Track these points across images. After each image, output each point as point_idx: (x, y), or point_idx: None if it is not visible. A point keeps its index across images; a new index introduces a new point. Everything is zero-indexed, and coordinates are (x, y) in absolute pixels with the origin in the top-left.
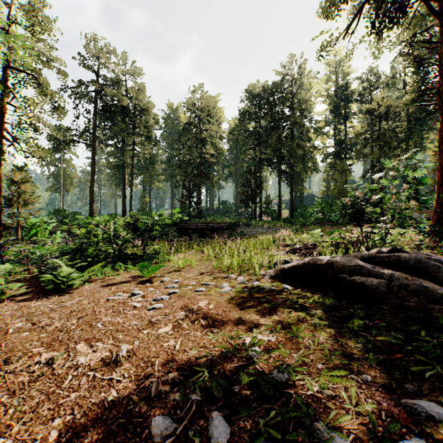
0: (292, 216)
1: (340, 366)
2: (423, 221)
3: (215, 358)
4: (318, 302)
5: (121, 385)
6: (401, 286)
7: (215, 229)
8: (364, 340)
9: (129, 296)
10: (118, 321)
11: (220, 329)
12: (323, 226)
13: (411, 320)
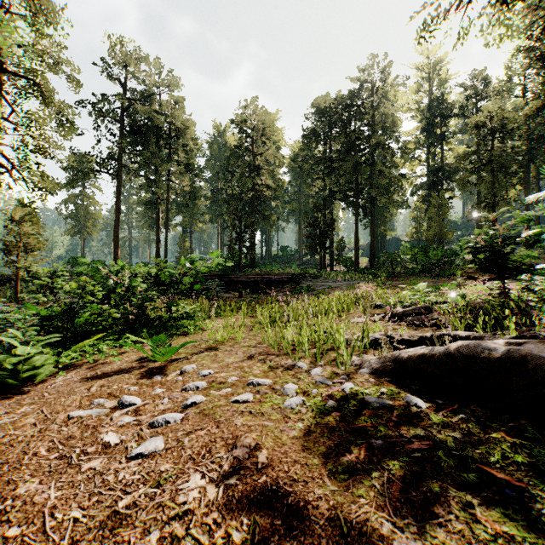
0: (373, 265)
1: None
2: None
3: None
4: (520, 463)
5: None
6: None
7: (273, 282)
8: None
9: (113, 408)
10: (45, 501)
11: None
12: (418, 279)
13: None
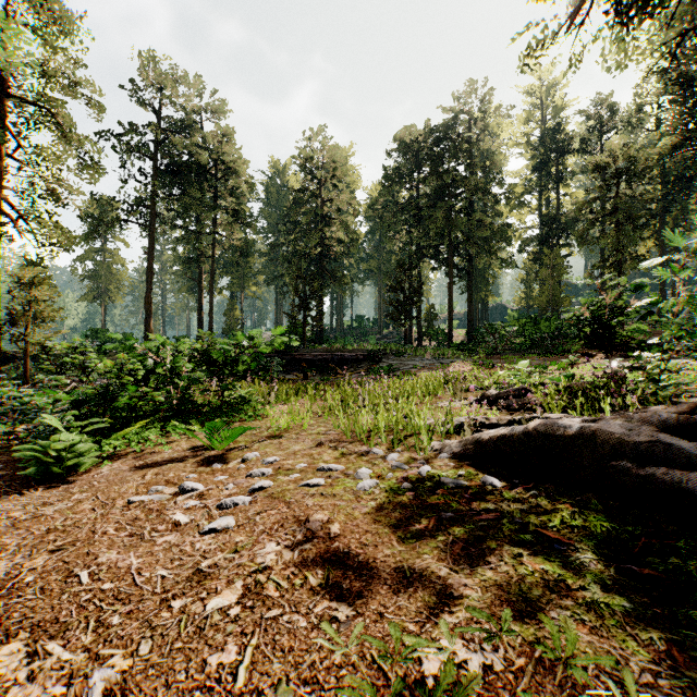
0: (471, 339)
1: None
2: None
3: None
4: (575, 526)
5: None
6: None
7: (346, 361)
8: None
9: (174, 494)
10: (129, 565)
11: (354, 609)
12: (525, 356)
13: None
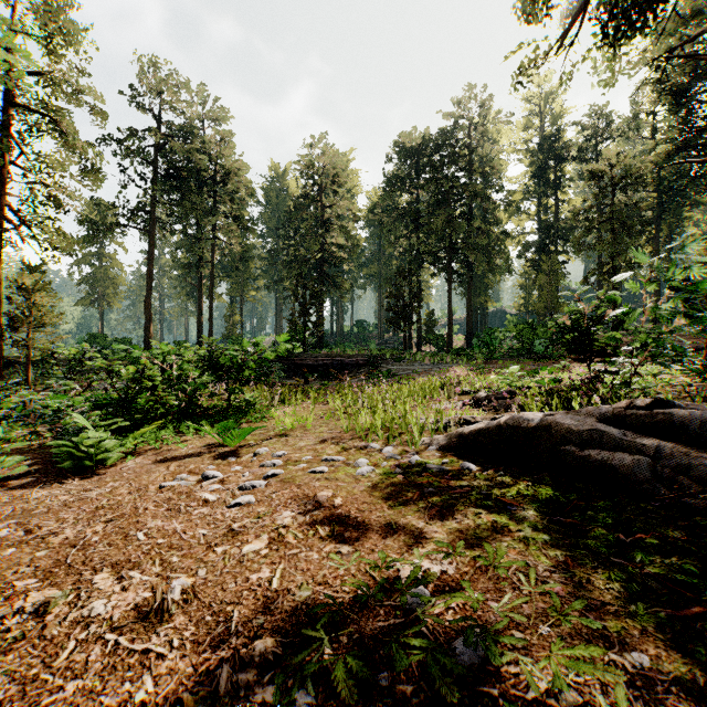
0: (470, 345)
1: (584, 631)
2: (687, 352)
3: (344, 610)
4: (527, 495)
5: (164, 666)
6: (676, 469)
7: (346, 366)
8: (622, 574)
9: (198, 481)
10: (175, 528)
11: (353, 547)
12: (521, 361)
13: (703, 533)
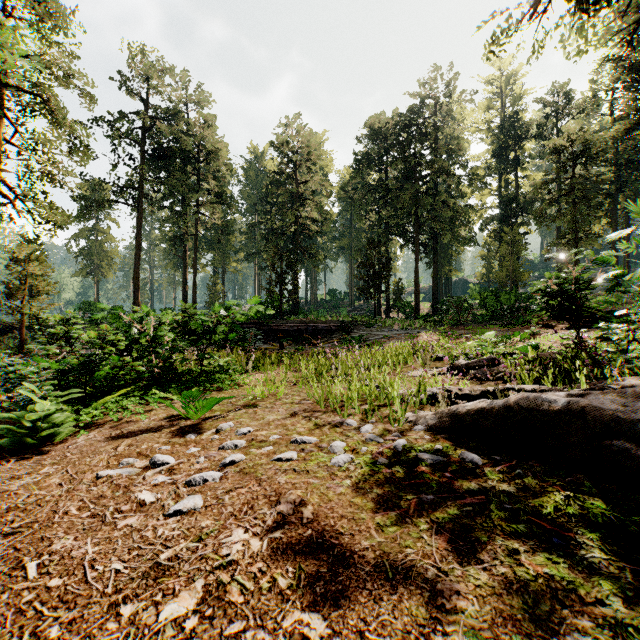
0: (435, 311)
1: None
2: None
3: None
4: (572, 514)
5: None
6: None
7: (319, 331)
8: None
9: (144, 467)
10: (83, 556)
11: (329, 624)
12: (488, 327)
13: None
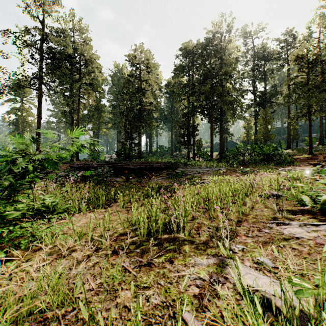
0: (221, 157)
1: None
2: None
3: None
4: None
5: None
6: None
7: (154, 169)
8: None
9: None
10: None
11: None
12: (264, 166)
13: None
